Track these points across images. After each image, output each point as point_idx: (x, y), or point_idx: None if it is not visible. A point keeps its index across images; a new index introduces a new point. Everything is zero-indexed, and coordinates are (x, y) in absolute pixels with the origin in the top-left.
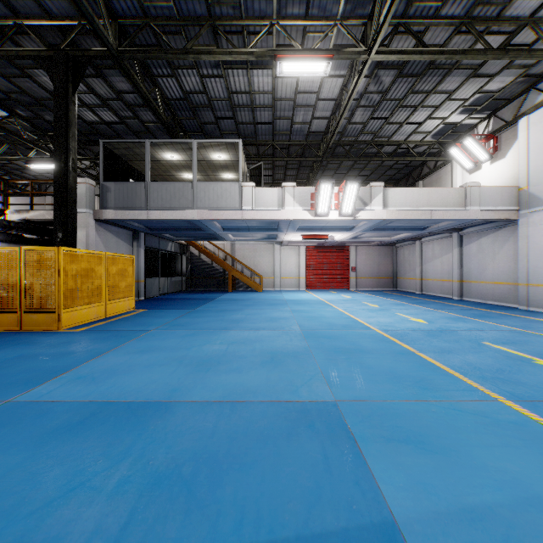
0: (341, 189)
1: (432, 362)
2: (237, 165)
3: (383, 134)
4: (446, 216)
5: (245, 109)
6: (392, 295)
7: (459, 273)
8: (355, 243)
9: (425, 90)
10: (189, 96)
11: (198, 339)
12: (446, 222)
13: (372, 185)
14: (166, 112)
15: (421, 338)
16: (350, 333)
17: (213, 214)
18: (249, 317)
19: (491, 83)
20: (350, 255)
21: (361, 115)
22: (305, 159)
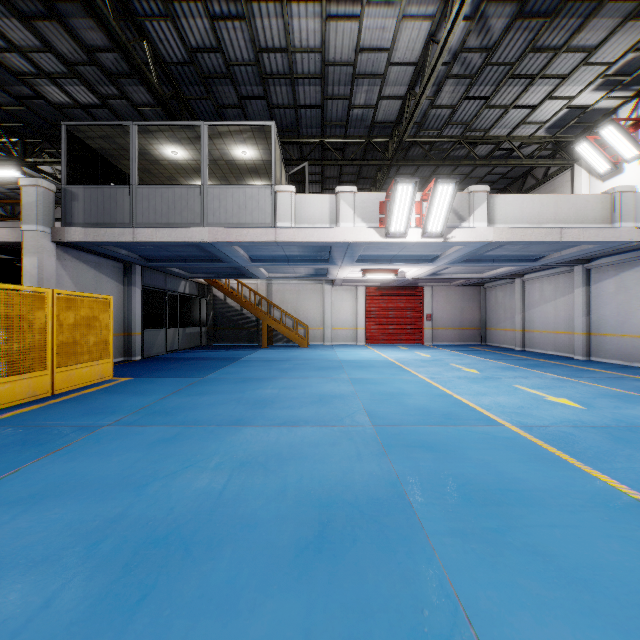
0: (425, 196)
1: None
2: (270, 168)
3: (477, 126)
4: (584, 237)
5: (281, 81)
6: (485, 353)
7: (585, 323)
8: (430, 282)
9: (552, 46)
10: (197, 57)
11: (177, 454)
12: (576, 248)
13: (473, 190)
14: (166, 87)
15: (611, 451)
16: (467, 436)
17: (232, 233)
18: (283, 394)
19: None
20: (424, 299)
21: (450, 93)
22: (367, 163)
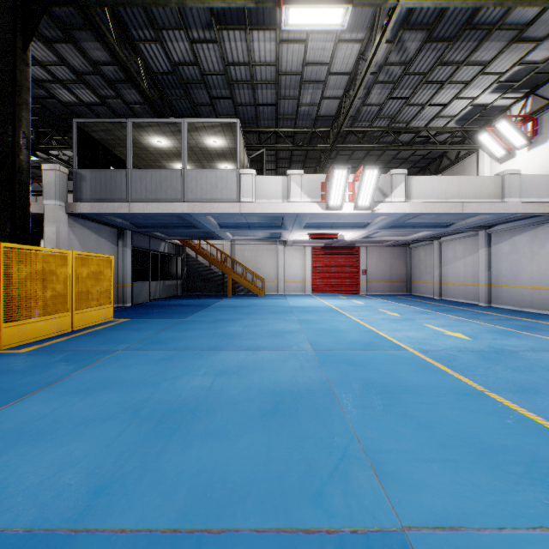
0: (357, 177)
1: (522, 414)
2: (235, 153)
3: (401, 119)
4: (480, 210)
5: (244, 86)
6: (409, 301)
7: (487, 276)
8: (365, 243)
9: (456, 60)
10: (178, 69)
11: (176, 367)
12: (477, 218)
13: (394, 173)
14: (153, 90)
15: (477, 365)
16: (379, 356)
17: (206, 207)
18: (247, 330)
19: (535, 51)
20: (360, 257)
21: (377, 95)
22: (312, 148)
